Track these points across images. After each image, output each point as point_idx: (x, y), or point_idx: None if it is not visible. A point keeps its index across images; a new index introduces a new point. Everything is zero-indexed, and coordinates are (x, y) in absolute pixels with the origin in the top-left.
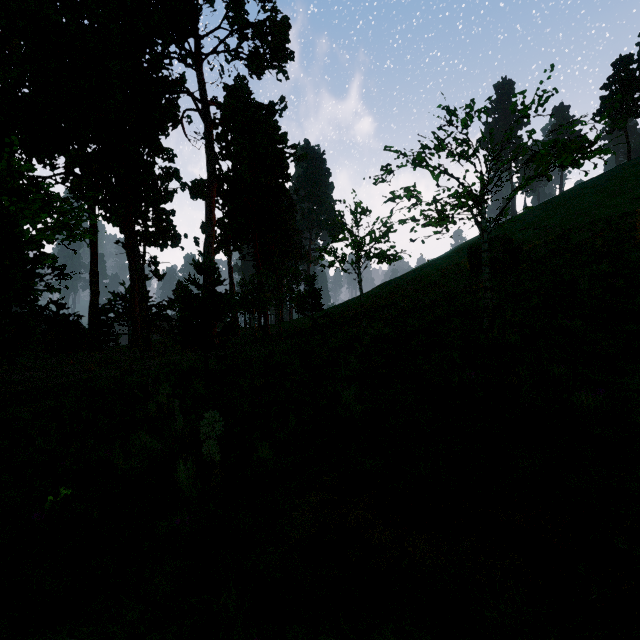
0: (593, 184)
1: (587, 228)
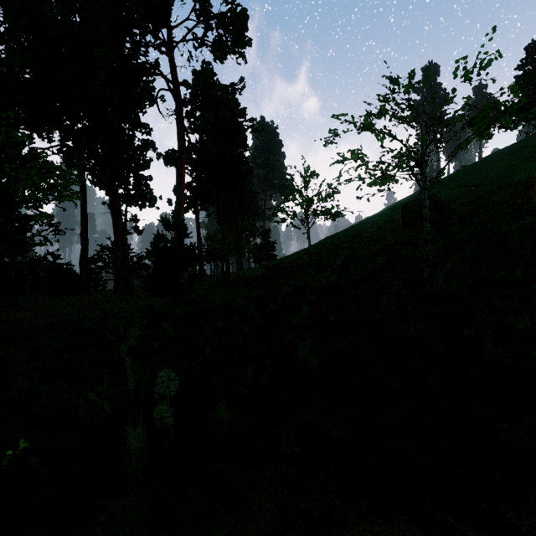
0: (509, 151)
1: (506, 188)
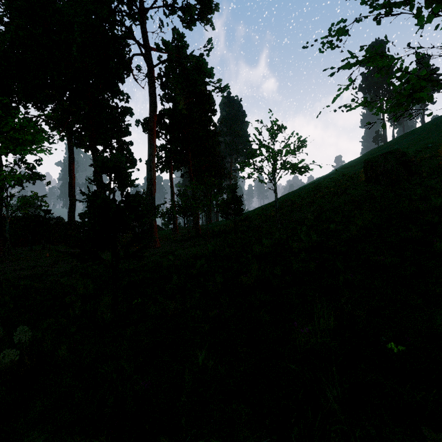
0: None
1: None
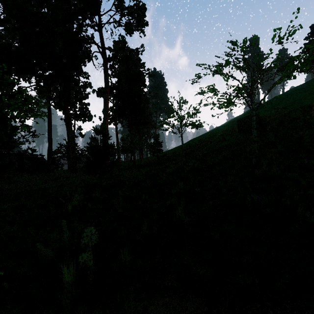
0: (301, 88)
1: (300, 110)
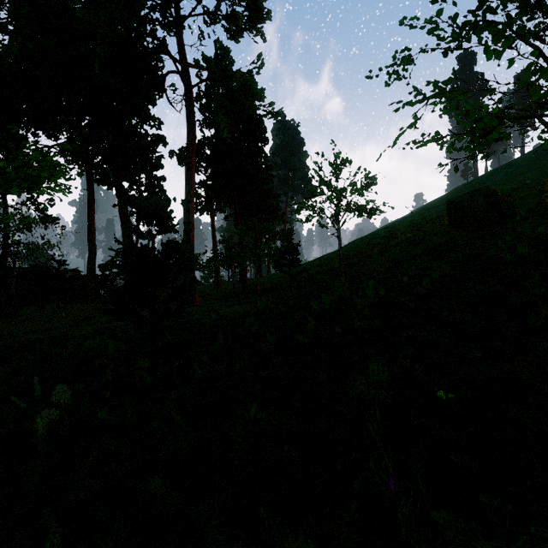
0: None
1: None
